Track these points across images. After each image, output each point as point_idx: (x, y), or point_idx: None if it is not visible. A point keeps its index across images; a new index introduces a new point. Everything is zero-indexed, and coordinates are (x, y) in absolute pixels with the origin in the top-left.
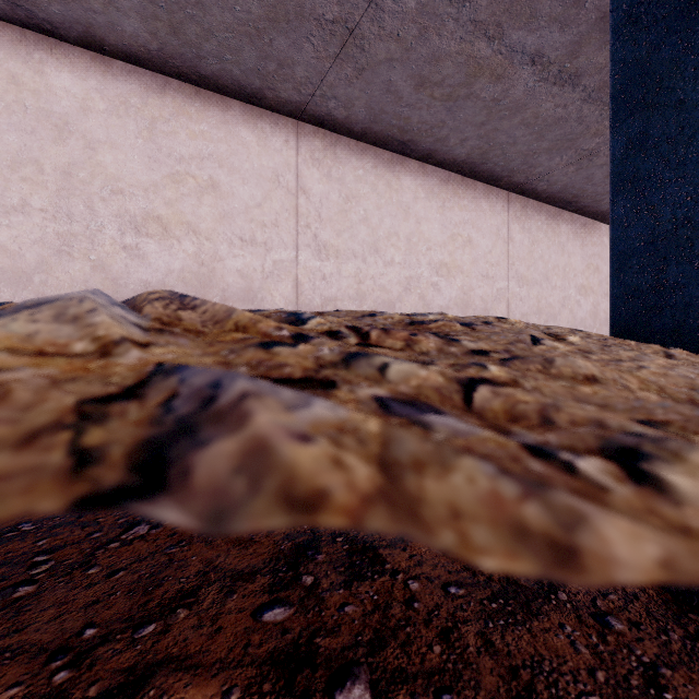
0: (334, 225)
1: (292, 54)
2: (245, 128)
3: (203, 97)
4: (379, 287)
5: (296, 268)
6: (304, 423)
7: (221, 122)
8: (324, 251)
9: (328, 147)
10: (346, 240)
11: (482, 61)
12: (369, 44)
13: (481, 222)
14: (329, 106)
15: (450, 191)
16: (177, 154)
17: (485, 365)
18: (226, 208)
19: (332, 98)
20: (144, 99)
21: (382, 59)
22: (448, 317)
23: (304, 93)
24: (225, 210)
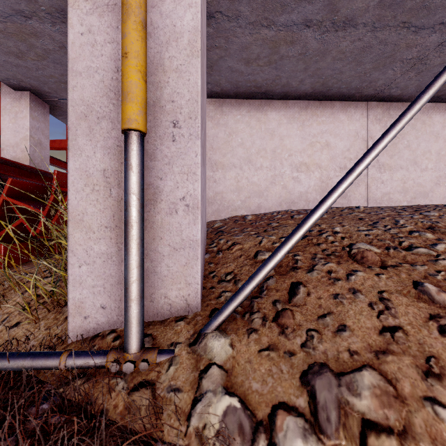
0: (388, 153)
1: (379, 77)
2: (341, 113)
3: (323, 105)
4: (417, 184)
5: (367, 178)
6: None
7: (330, 114)
8: (382, 168)
9: (384, 111)
10: (396, 160)
11: None
12: (430, 61)
13: None
14: (391, 91)
15: None
16: (312, 134)
17: None
18: (333, 154)
19: (394, 88)
20: (300, 113)
21: (437, 64)
22: None
23: (378, 90)
24: (332, 155)
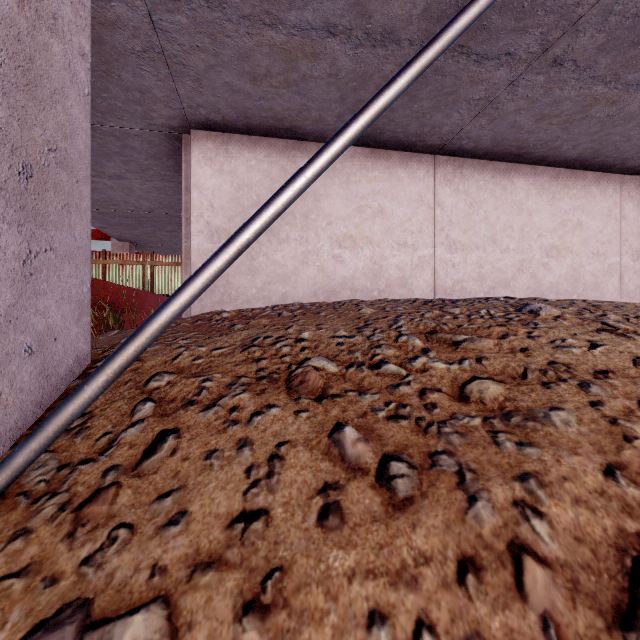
0: (461, 226)
1: (443, 120)
2: (400, 168)
3: (375, 154)
4: (496, 270)
5: (434, 260)
6: (612, 322)
7: (385, 168)
8: (454, 246)
9: (456, 170)
10: (470, 236)
11: (598, 96)
12: (503, 105)
13: (591, 206)
14: (461, 143)
15: (560, 184)
16: (360, 194)
17: (630, 318)
18: (389, 224)
19: (465, 138)
20: (343, 164)
21: (511, 111)
22: (605, 304)
23: (445, 139)
24: (388, 226)
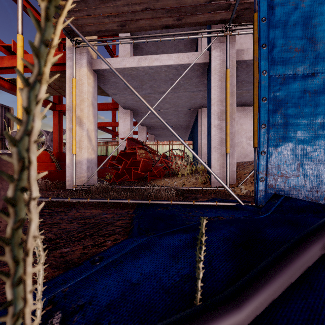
0: None
1: None
2: None
3: None
4: None
5: None
6: None
7: None
8: None
9: None
10: None
11: None
12: None
13: None
14: None
15: None
16: None
17: None
18: None
19: None
20: (250, 112)
21: None
22: None
23: None
24: None
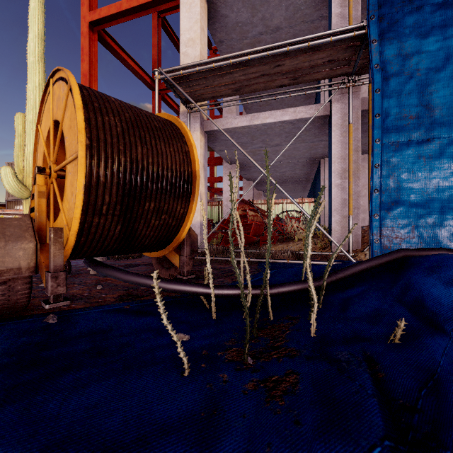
0: None
1: None
2: None
3: None
4: None
5: None
6: None
7: None
8: None
9: None
10: None
11: None
12: None
13: None
14: None
15: None
16: None
17: None
18: None
19: None
20: None
21: None
22: None
23: None
24: None
